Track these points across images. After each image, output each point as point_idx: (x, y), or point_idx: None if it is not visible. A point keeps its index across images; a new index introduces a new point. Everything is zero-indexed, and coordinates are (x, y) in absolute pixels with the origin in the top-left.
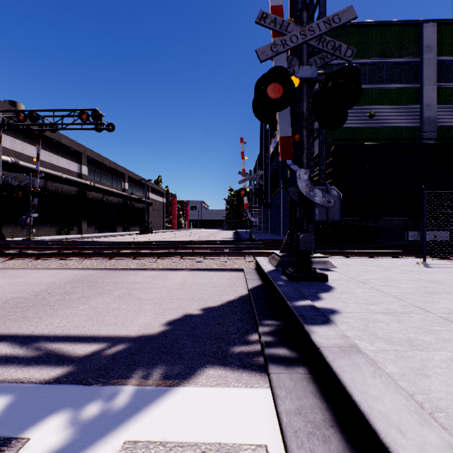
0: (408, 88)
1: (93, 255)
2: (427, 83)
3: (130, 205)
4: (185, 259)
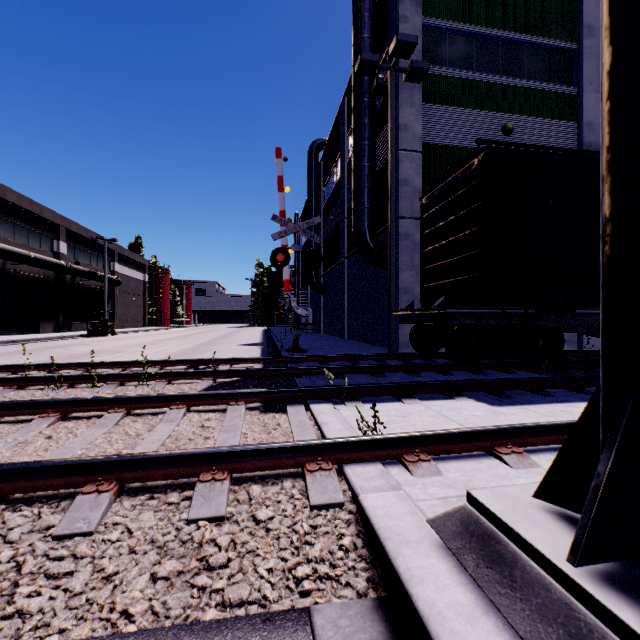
0: (560, 92)
1: None
2: (588, 88)
3: (73, 283)
4: (18, 507)
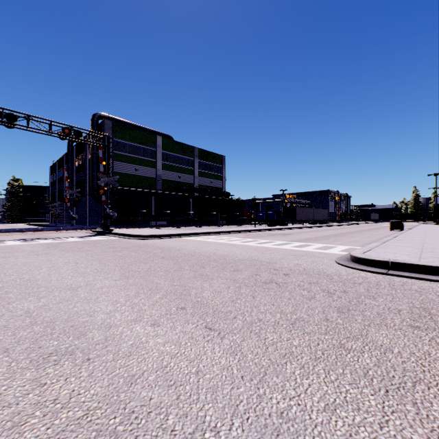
0: (152, 160)
1: (16, 231)
2: (159, 161)
3: None
4: (62, 231)
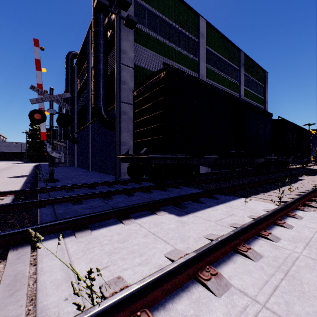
0: (192, 58)
1: None
2: (202, 60)
3: None
4: None
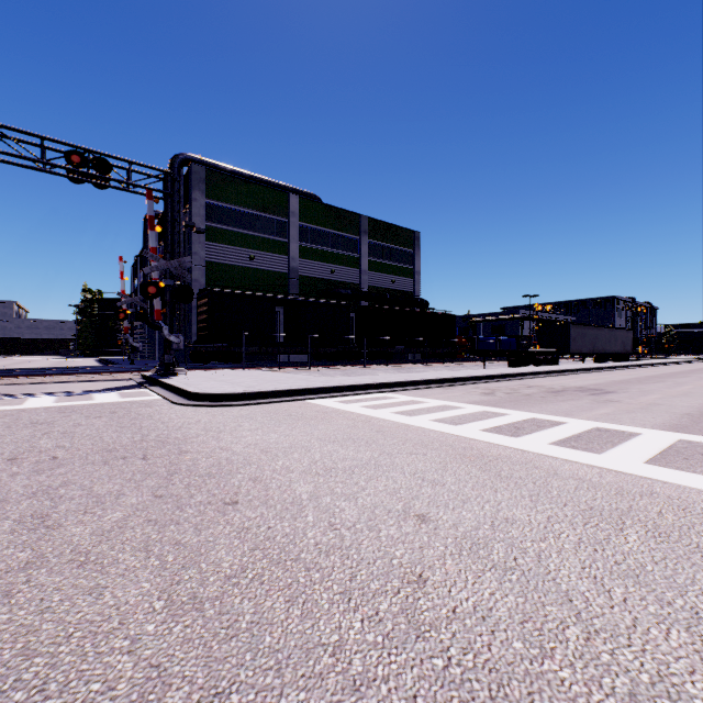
0: (280, 241)
1: None
2: (293, 241)
3: None
4: (81, 376)
